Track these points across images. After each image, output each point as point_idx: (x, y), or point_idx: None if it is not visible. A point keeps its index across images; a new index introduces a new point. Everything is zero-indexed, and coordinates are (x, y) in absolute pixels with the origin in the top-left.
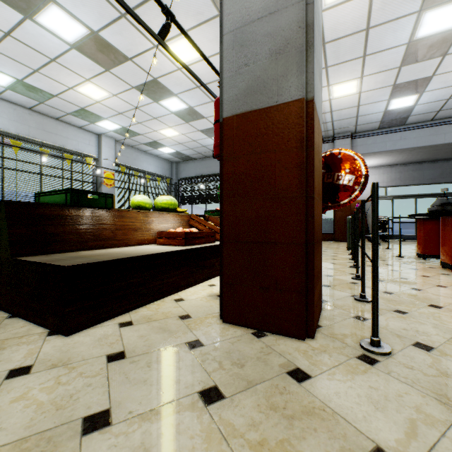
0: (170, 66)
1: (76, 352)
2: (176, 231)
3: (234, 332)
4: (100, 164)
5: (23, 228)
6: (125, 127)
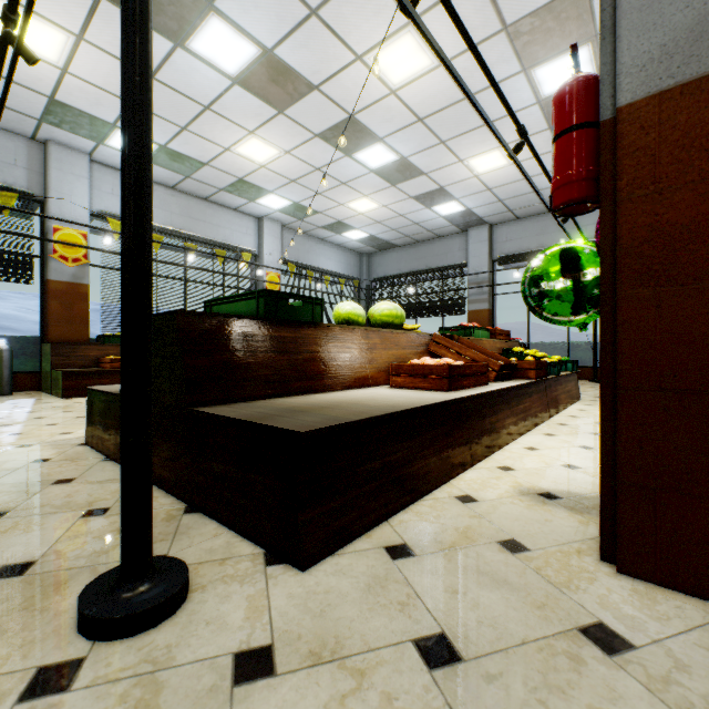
0: (378, 89)
1: (341, 619)
2: (427, 363)
3: (681, 612)
4: (261, 263)
5: (203, 357)
6: (297, 203)
